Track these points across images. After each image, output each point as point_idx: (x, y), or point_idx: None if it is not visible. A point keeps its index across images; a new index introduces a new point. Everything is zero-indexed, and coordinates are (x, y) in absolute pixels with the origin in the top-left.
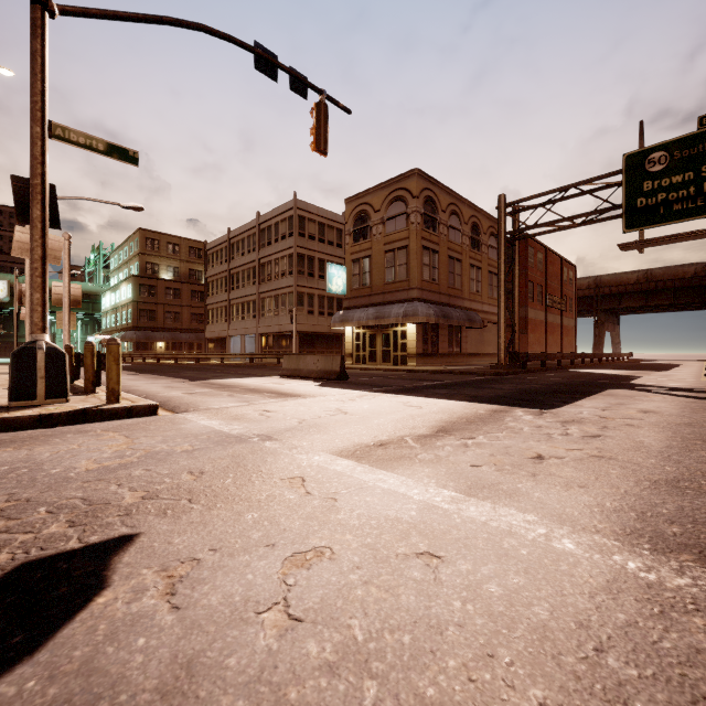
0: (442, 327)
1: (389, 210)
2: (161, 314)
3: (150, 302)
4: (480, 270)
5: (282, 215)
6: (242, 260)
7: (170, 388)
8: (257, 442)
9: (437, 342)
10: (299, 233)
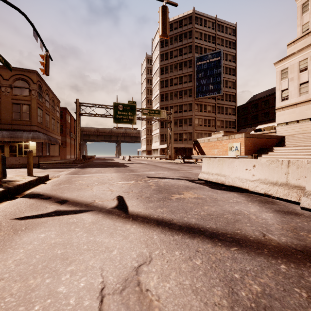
0: (44, 144)
1: (16, 82)
2: None
3: None
4: (54, 120)
5: None
6: None
7: None
8: (116, 174)
9: (42, 150)
10: None
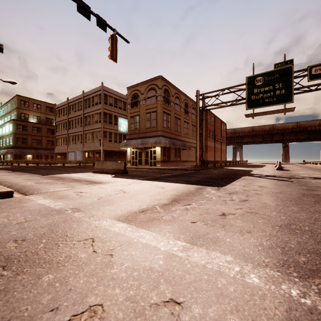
0: (172, 148)
1: (148, 93)
2: (30, 140)
3: (23, 134)
4: (188, 124)
5: (96, 93)
6: (74, 114)
7: (27, 180)
8: (69, 214)
9: (170, 155)
10: (104, 102)
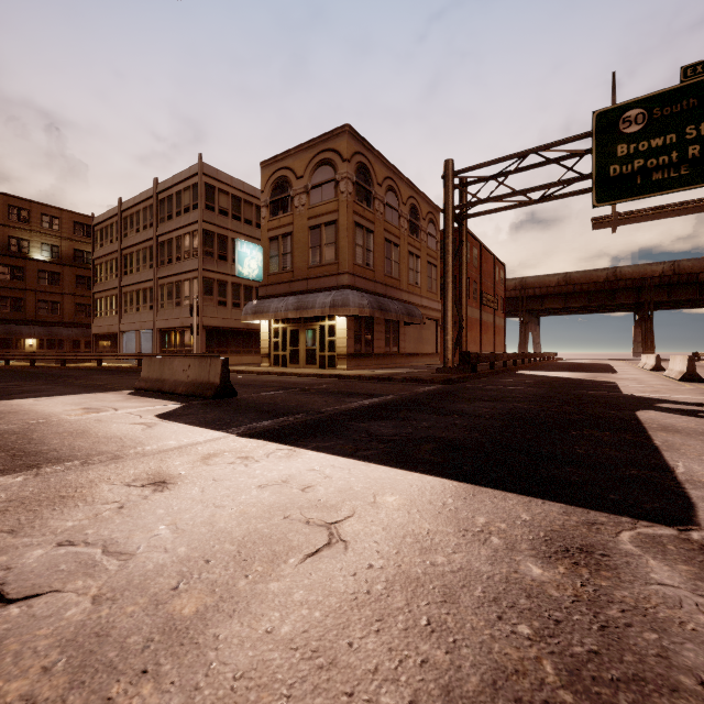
0: (378, 322)
1: (315, 176)
2: (32, 304)
3: (15, 288)
4: (419, 260)
5: (186, 182)
6: (136, 238)
7: None
8: None
9: (372, 340)
10: (206, 205)
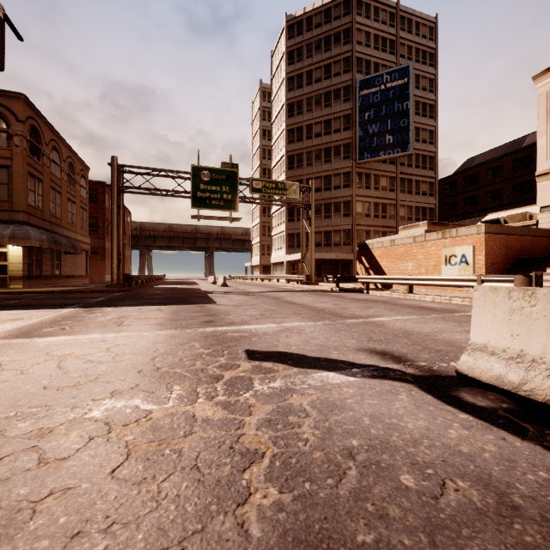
0: (46, 251)
1: None
2: None
3: None
4: (75, 205)
5: None
6: None
7: None
8: (155, 334)
9: (41, 265)
10: None
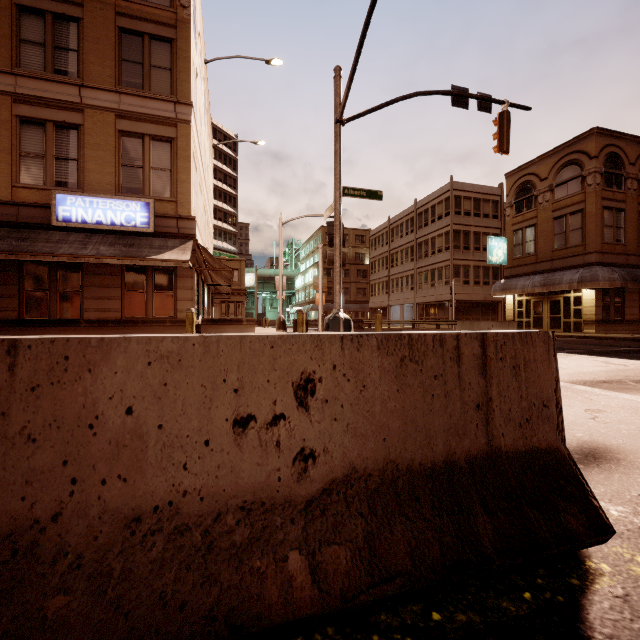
0: (630, 291)
1: (559, 176)
2: None
3: (329, 281)
4: None
5: (439, 198)
6: (400, 242)
7: None
8: None
9: (622, 308)
10: (455, 211)
